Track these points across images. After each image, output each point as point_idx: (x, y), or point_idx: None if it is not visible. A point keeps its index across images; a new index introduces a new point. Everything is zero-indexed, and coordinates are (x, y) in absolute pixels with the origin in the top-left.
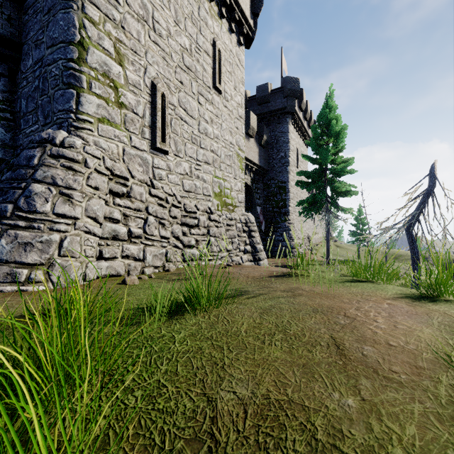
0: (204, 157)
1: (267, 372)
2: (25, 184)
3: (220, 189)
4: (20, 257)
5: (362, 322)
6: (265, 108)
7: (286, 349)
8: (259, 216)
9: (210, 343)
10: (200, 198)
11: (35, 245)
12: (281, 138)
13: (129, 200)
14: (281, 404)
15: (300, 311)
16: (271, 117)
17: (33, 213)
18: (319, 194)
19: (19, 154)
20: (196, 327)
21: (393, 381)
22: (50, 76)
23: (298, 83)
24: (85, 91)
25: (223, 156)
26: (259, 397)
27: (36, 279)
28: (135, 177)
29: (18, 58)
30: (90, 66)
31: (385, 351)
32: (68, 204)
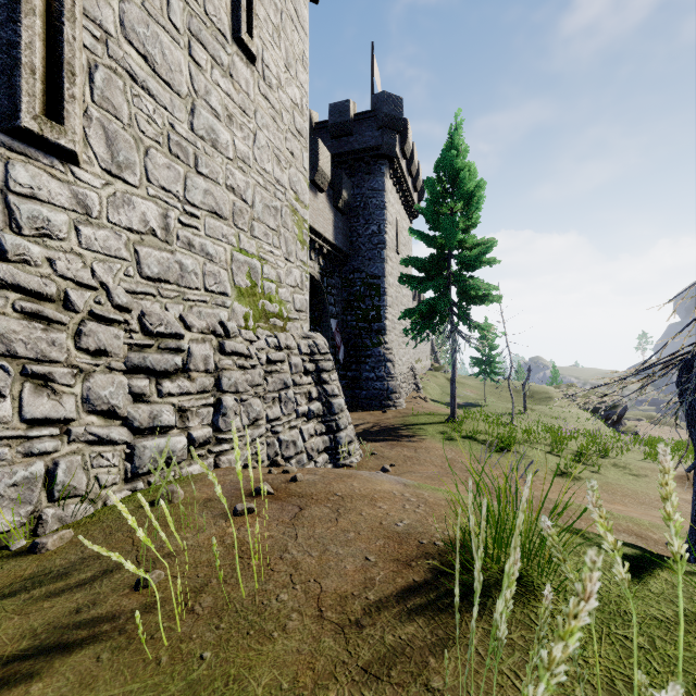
0: (209, 199)
1: None
2: None
3: (251, 281)
4: None
5: None
6: (345, 145)
7: None
8: (334, 335)
9: None
10: (196, 300)
11: None
12: (373, 200)
13: None
14: None
15: None
16: (355, 162)
17: None
18: (440, 299)
19: None
20: None
21: None
22: None
23: (401, 106)
24: None
25: (260, 206)
26: None
27: None
28: None
29: None
30: None
31: None
32: None
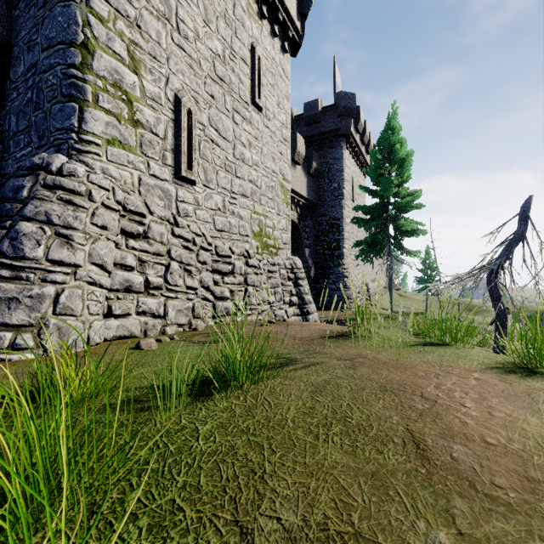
0: (241, 189)
1: (323, 486)
2: (11, 222)
3: (260, 228)
4: (3, 316)
5: (446, 407)
6: (315, 130)
7: (348, 448)
8: (307, 259)
9: (245, 439)
10: (235, 239)
11: (22, 301)
12: (334, 166)
13: (146, 242)
14: (344, 540)
15: (363, 389)
16: (322, 140)
17: (21, 260)
18: (380, 234)
19: (4, 185)
20: (227, 414)
21: (499, 503)
22: (45, 86)
23: (354, 99)
24: (90, 105)
25: (264, 187)
26: (314, 527)
27: (23, 344)
28: (154, 213)
29: (7, 63)
30: (96, 74)
31: (482, 453)
32: (66, 248)
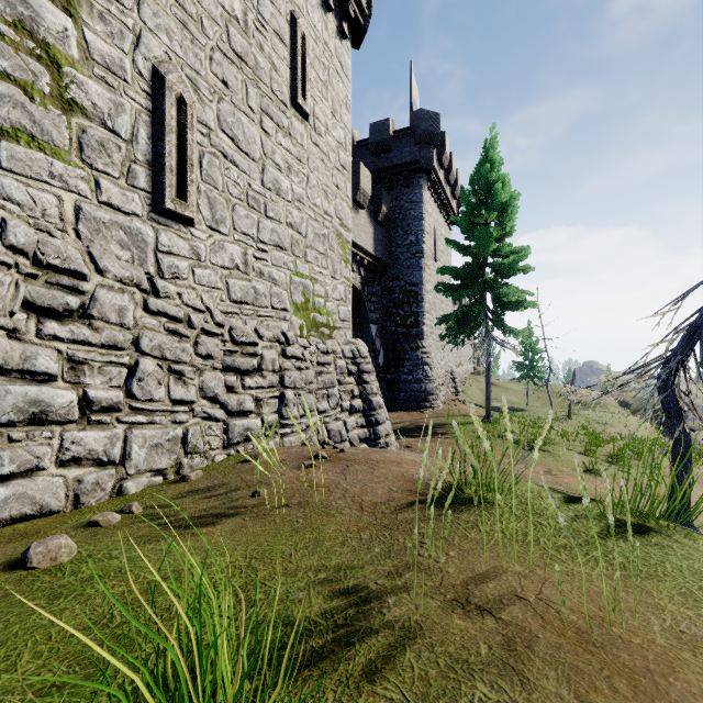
0: (274, 236)
1: None
2: None
3: (305, 297)
4: None
5: None
6: (384, 161)
7: None
8: (374, 340)
9: None
10: (265, 316)
11: None
12: (411, 212)
13: (87, 325)
14: None
15: None
16: (394, 176)
17: None
18: (474, 306)
19: None
20: None
21: None
22: None
23: (438, 121)
24: None
25: (312, 236)
26: None
27: None
28: (108, 272)
29: None
30: None
31: None
32: None
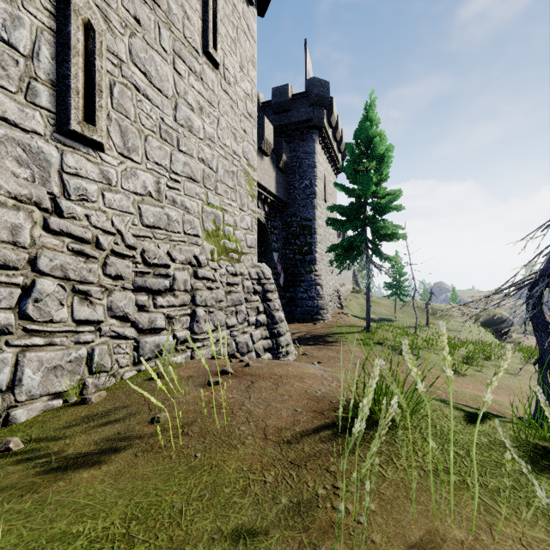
0: (186, 169)
1: None
2: None
3: (216, 226)
4: None
5: None
6: (284, 119)
7: None
8: (276, 265)
9: None
10: (178, 240)
11: None
12: (306, 161)
13: None
14: None
15: None
16: (292, 131)
17: None
18: (357, 237)
19: None
20: None
21: None
22: None
23: (328, 88)
24: None
25: (222, 171)
26: None
27: None
28: None
29: None
30: None
31: None
32: None
